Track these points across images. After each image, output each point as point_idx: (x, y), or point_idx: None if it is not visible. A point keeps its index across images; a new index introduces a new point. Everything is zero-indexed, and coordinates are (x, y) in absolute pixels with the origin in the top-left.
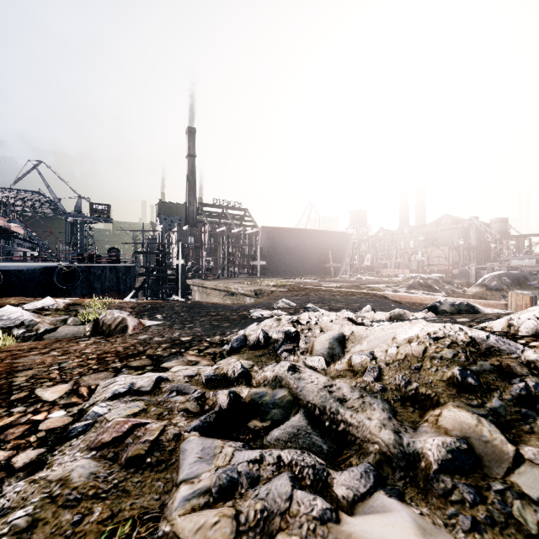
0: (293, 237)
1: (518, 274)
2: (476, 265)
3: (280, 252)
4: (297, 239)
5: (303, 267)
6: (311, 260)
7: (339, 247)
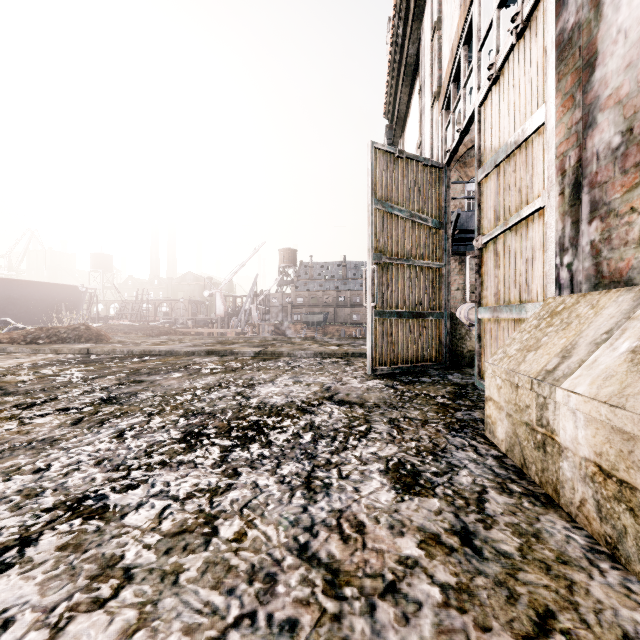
0: (19, 288)
1: (171, 321)
2: (163, 317)
3: (0, 302)
4: (24, 290)
5: (31, 317)
6: (40, 311)
7: (74, 299)
